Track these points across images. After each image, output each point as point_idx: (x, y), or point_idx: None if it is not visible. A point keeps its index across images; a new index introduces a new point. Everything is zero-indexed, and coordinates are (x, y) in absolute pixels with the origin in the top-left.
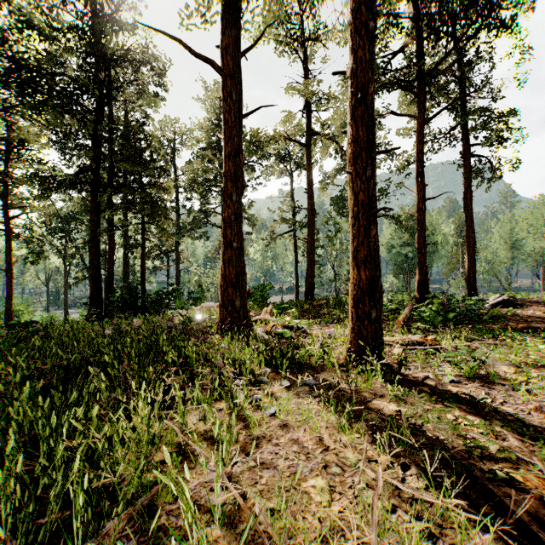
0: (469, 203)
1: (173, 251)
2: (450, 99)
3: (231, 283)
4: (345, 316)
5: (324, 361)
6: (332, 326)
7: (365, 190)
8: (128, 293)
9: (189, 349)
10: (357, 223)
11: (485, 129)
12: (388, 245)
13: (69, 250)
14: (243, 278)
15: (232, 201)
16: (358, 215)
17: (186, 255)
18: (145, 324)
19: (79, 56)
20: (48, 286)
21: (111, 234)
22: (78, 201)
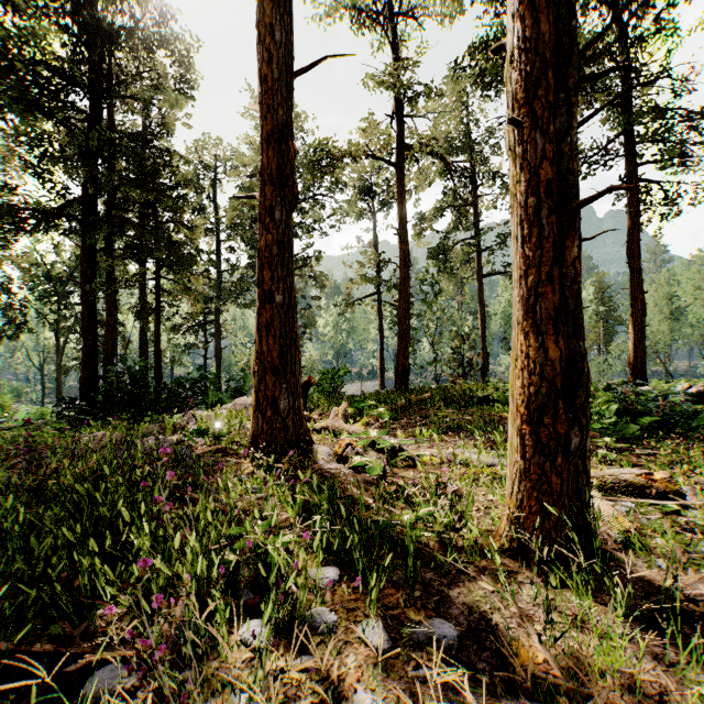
0: (636, 249)
1: (211, 322)
2: (608, 96)
3: (271, 368)
4: (462, 419)
5: (456, 538)
6: (451, 442)
7: (554, 158)
8: (131, 381)
9: (145, 526)
10: (535, 232)
11: (660, 141)
12: (505, 315)
13: (66, 321)
14: (293, 359)
15: (274, 219)
16: (537, 213)
17: (230, 327)
18: (111, 444)
19: (60, 29)
20: (43, 370)
21: (110, 294)
22: (79, 252)
